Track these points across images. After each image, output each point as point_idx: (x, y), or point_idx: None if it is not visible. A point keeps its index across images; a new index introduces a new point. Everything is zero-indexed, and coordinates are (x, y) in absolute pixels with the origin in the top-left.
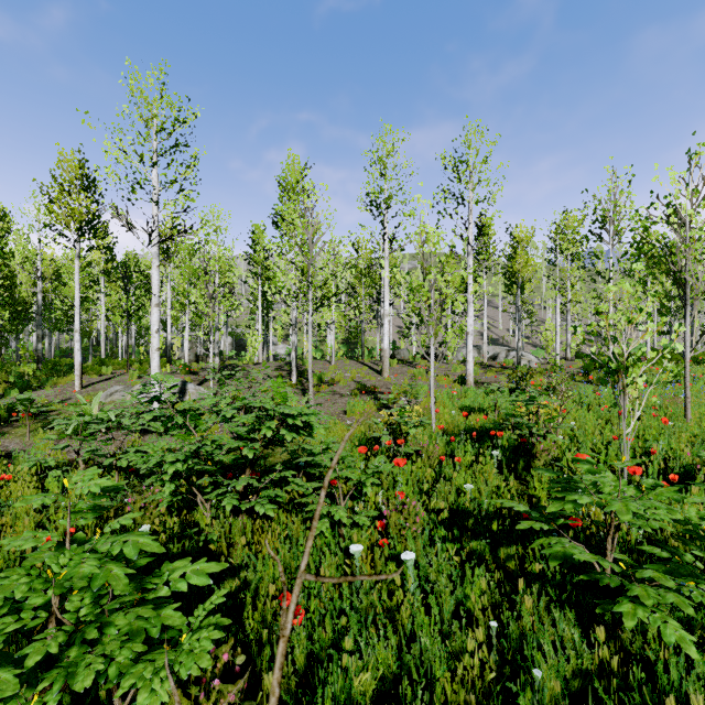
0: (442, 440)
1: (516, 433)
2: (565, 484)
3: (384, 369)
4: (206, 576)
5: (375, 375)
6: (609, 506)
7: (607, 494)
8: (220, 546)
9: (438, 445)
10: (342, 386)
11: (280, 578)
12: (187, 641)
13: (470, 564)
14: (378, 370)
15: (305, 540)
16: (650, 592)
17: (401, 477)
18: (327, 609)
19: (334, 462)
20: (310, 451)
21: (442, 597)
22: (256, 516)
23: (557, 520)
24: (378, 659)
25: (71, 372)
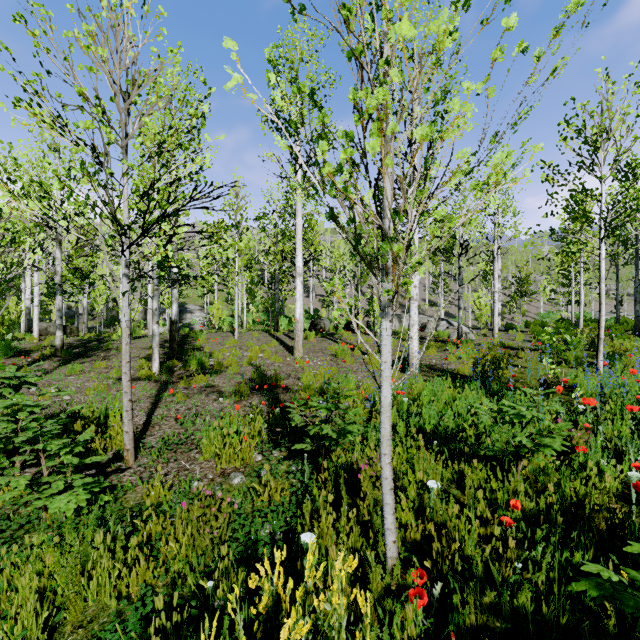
0: None
1: None
2: None
3: (296, 347)
4: None
5: (284, 353)
6: None
7: None
8: None
9: None
10: (229, 375)
11: None
12: None
13: None
14: (290, 346)
15: None
16: None
17: None
18: None
19: None
20: None
21: None
22: None
23: None
24: None
25: None
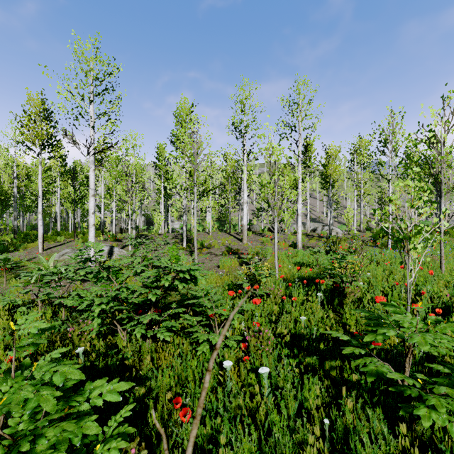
0: (283, 285)
1: (332, 280)
2: (376, 321)
3: (244, 238)
4: (118, 394)
5: (237, 241)
6: (411, 338)
7: (405, 327)
8: (133, 361)
9: (280, 288)
10: (216, 249)
11: (174, 386)
12: (100, 450)
13: (306, 373)
14: (239, 238)
15: (192, 356)
16: (442, 402)
17: (257, 311)
18: (207, 408)
19: (219, 343)
20: (195, 294)
21: (288, 399)
22: (158, 338)
23: (370, 345)
24: (244, 447)
25: (36, 240)
